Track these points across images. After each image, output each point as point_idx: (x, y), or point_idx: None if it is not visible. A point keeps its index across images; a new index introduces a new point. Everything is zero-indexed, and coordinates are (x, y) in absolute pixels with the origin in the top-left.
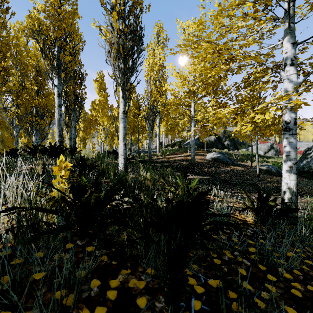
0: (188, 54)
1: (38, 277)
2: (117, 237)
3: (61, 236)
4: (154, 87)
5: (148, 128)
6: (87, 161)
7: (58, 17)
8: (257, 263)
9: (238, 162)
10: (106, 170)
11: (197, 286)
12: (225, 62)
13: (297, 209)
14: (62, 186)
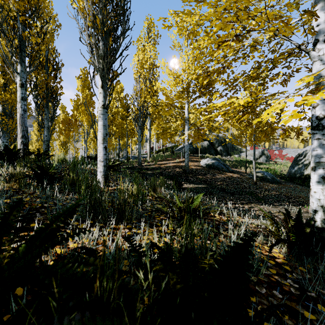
0: (186, 29)
1: None
2: None
3: None
4: (144, 86)
5: (137, 132)
6: (50, 169)
7: None
8: None
9: (232, 168)
10: (77, 182)
11: None
12: (237, 39)
13: None
14: None
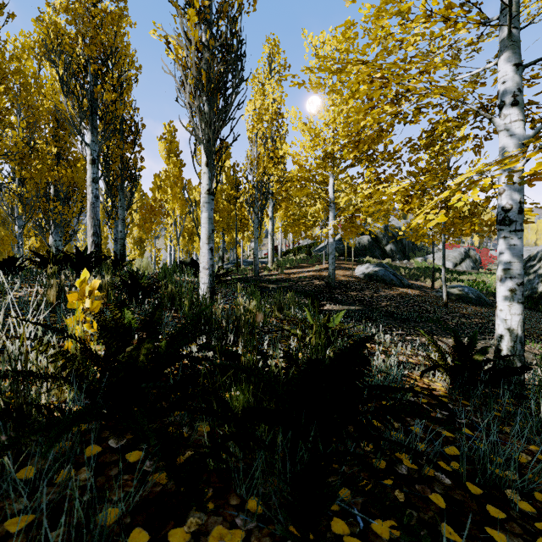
0: (324, 86)
1: (16, 527)
2: (190, 430)
3: (75, 433)
4: (264, 149)
5: (253, 222)
6: (142, 279)
7: (92, 21)
8: (465, 480)
9: (409, 280)
10: (177, 297)
11: (350, 538)
12: (393, 100)
13: (526, 368)
14: (85, 329)
